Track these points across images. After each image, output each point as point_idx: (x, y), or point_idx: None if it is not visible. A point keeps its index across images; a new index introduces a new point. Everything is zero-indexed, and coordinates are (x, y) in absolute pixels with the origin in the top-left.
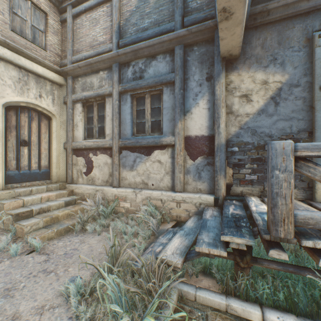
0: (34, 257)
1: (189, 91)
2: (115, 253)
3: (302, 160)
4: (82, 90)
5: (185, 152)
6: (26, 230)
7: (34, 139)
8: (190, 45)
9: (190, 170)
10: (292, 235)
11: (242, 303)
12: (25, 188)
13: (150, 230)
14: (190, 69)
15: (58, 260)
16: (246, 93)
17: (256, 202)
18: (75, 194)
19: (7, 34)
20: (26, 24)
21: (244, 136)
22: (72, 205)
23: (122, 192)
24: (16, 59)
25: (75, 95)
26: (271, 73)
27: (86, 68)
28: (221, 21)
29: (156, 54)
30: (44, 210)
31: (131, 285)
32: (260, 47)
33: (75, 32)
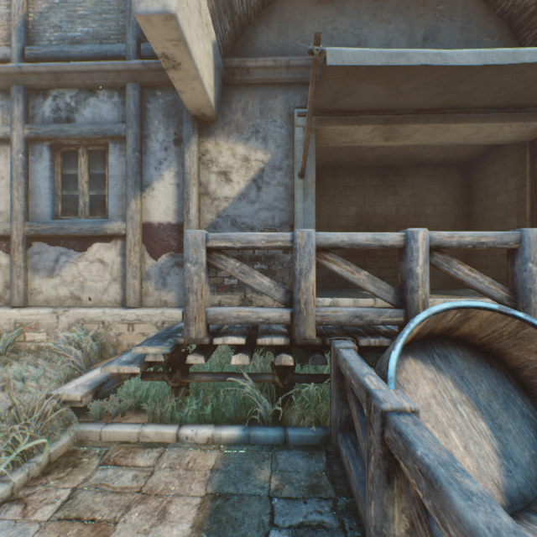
0: None
1: (150, 155)
2: None
3: (217, 252)
4: None
5: (143, 246)
6: None
7: None
8: (152, 88)
9: (152, 274)
10: (204, 334)
11: (159, 426)
12: None
13: (71, 369)
14: (151, 123)
15: None
16: (225, 170)
17: None
18: None
19: None
20: None
21: (223, 227)
22: None
23: (31, 315)
24: None
25: None
26: (253, 149)
27: None
28: (169, 69)
29: (97, 87)
30: None
31: None
32: (242, 113)
33: None
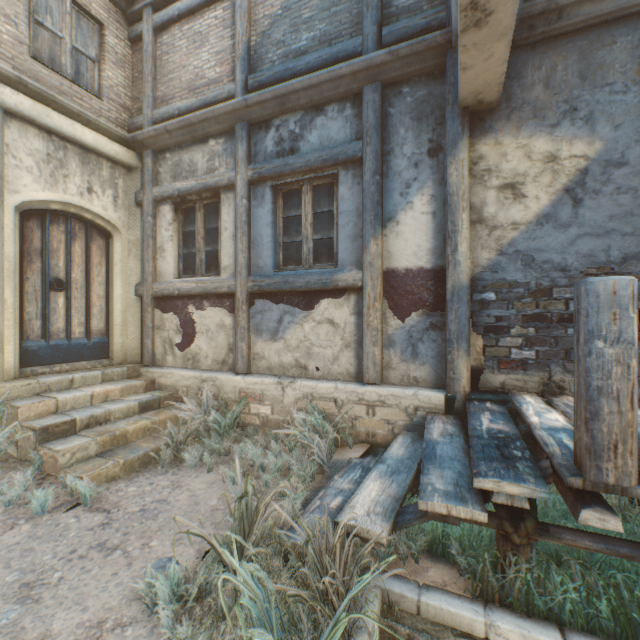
0: (80, 517)
1: (392, 178)
2: (247, 511)
3: None
4: (172, 177)
5: (384, 302)
6: (62, 461)
7: (78, 277)
8: (395, 84)
9: (396, 339)
10: (634, 480)
11: (520, 621)
12: (61, 376)
13: (314, 462)
14: (394, 134)
15: (129, 524)
16: (512, 181)
17: (537, 407)
18: (159, 387)
19: (24, 65)
20: (62, 45)
21: (507, 270)
22: (154, 411)
23: (255, 384)
24: (42, 116)
25: (159, 187)
26: (564, 140)
27: (181, 133)
28: (465, 29)
29: (325, 103)
30: (99, 420)
31: (284, 581)
32: (542, 86)
33: (160, 61)
